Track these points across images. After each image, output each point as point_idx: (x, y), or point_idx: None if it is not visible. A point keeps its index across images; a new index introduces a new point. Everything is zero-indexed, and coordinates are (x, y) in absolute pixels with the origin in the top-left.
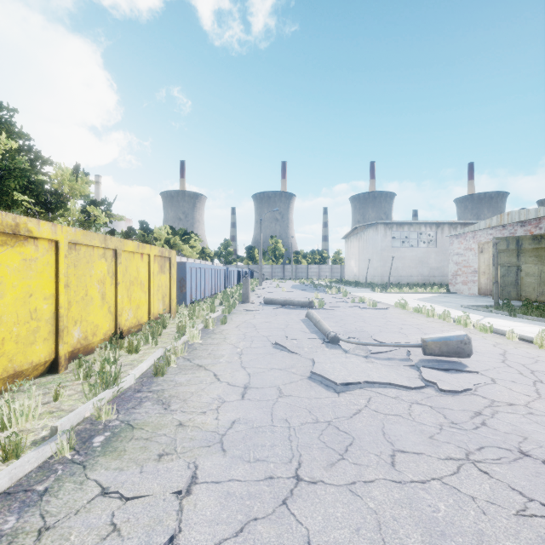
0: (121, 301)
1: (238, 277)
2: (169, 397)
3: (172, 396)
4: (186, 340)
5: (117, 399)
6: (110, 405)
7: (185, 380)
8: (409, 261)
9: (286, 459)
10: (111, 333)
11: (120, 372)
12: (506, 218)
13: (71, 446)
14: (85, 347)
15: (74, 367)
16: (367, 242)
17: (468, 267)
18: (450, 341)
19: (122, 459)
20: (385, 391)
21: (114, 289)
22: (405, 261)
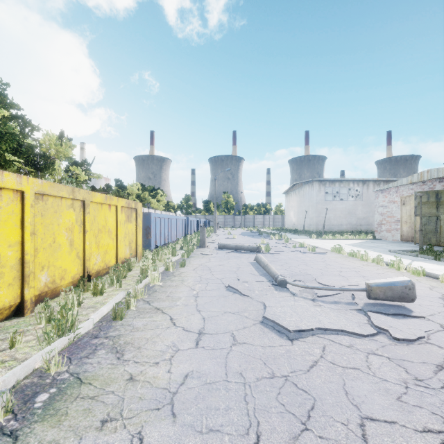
0: (89, 247)
1: (197, 225)
2: (123, 344)
3: (127, 343)
4: (147, 282)
5: (72, 346)
6: (60, 357)
7: (142, 324)
8: (339, 212)
9: (242, 429)
10: (80, 276)
11: (82, 315)
12: (426, 175)
13: (8, 409)
14: (53, 290)
15: (40, 310)
16: (304, 196)
17: (392, 217)
18: (394, 286)
19: (60, 427)
20: (338, 338)
21: (82, 236)
22: (336, 212)
